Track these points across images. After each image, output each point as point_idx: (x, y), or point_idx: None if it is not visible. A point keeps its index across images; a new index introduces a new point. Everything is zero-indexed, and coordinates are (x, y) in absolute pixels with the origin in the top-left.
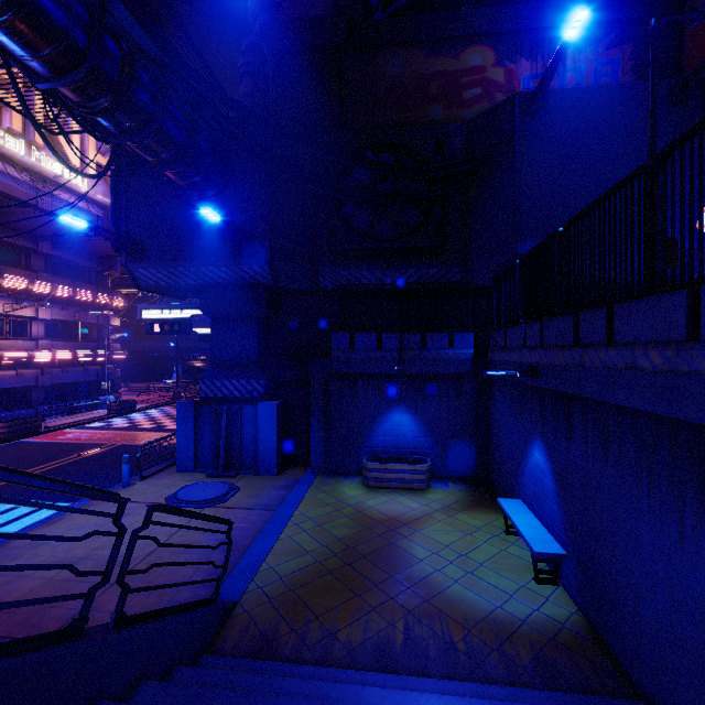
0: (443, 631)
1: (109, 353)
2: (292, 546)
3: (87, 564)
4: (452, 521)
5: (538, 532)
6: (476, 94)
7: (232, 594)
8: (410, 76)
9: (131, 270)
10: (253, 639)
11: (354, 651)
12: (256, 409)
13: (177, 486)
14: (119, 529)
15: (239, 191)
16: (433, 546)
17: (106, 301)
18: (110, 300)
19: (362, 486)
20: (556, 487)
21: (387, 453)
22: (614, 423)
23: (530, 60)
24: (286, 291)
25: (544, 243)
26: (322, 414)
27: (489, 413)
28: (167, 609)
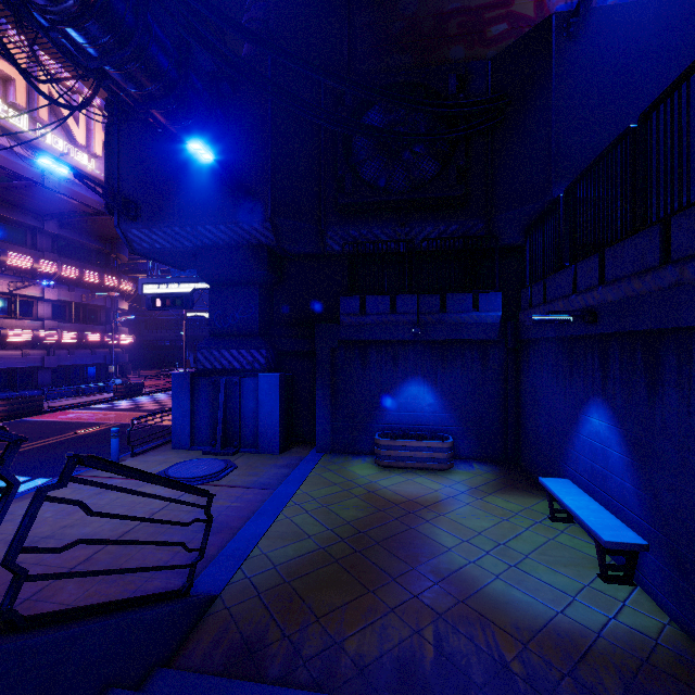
0: (488, 645)
1: (117, 336)
2: (291, 529)
3: (49, 544)
4: (482, 504)
5: (601, 517)
6: (501, 30)
7: (212, 585)
8: (426, 15)
9: (124, 231)
10: (232, 647)
11: (366, 670)
12: (256, 381)
13: (170, 463)
14: (7, 483)
15: (238, 140)
16: (462, 533)
17: (113, 283)
18: (118, 282)
19: (374, 465)
20: (629, 458)
21: (402, 430)
22: None
23: None
24: (291, 255)
25: (604, 157)
26: (329, 386)
27: (521, 384)
28: (104, 605)
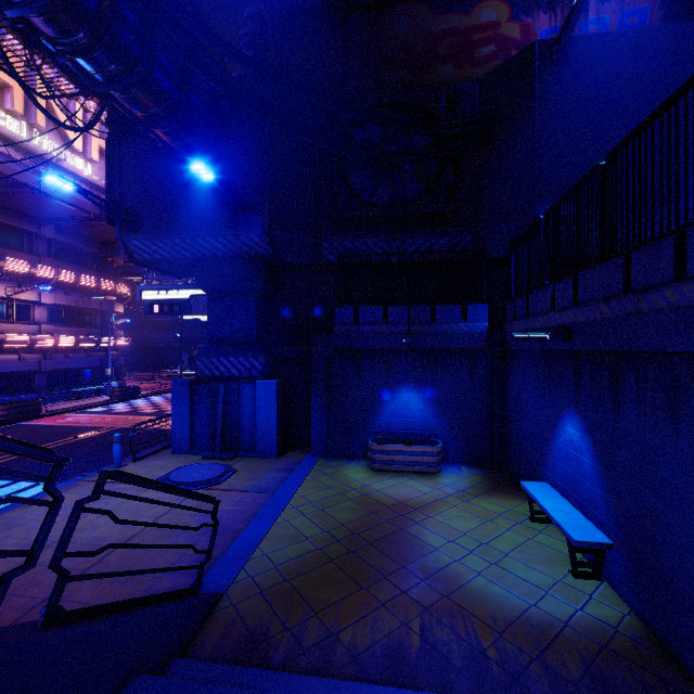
0: (468, 634)
1: (113, 339)
2: (289, 531)
3: None
4: (468, 506)
5: (573, 518)
6: (489, 52)
7: (218, 584)
8: (418, 35)
9: (125, 242)
10: (239, 639)
11: (360, 657)
12: (254, 387)
13: (171, 467)
14: (54, 497)
15: (237, 156)
16: (449, 534)
17: (109, 287)
18: (114, 286)
19: (368, 469)
20: (598, 465)
21: (394, 434)
22: (689, 377)
23: (548, 13)
24: (287, 265)
25: (578, 187)
26: (324, 393)
27: (506, 391)
28: (129, 602)
